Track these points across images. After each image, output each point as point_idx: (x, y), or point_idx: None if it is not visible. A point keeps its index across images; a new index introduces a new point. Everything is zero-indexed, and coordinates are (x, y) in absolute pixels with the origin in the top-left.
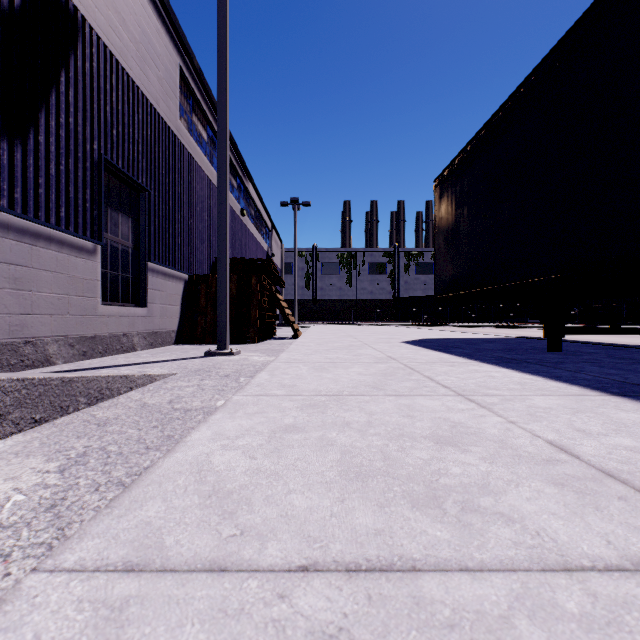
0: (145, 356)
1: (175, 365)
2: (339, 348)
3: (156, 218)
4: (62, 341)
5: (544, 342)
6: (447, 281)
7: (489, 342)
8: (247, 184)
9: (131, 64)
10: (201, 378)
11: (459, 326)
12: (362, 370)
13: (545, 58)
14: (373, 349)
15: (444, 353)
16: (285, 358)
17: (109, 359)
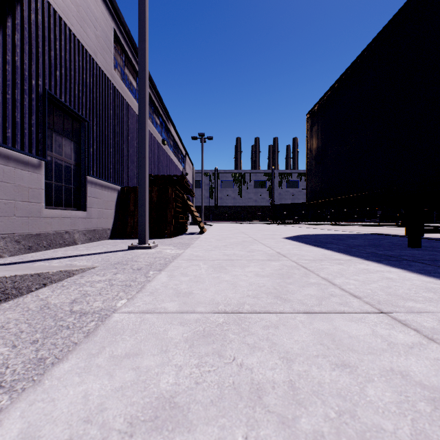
0: (81, 249)
1: (100, 258)
2: (235, 244)
3: (94, 142)
4: (8, 238)
5: (395, 238)
6: (317, 190)
7: (352, 238)
8: (167, 122)
9: (72, 21)
10: (115, 272)
11: (317, 224)
12: (258, 269)
13: (408, 1)
14: (263, 245)
15: (324, 249)
16: (188, 254)
17: (50, 252)
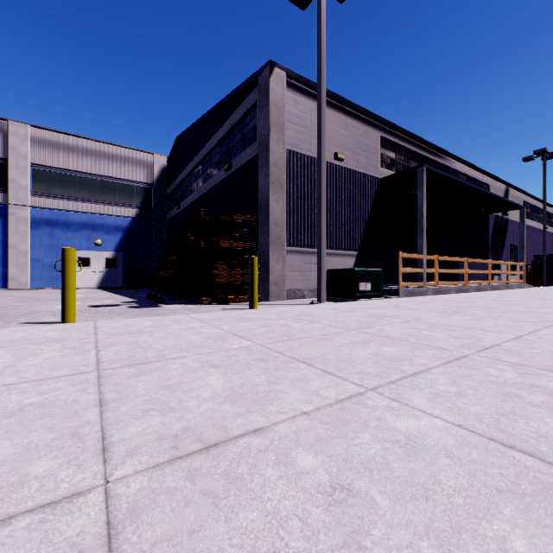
0: None
1: None
2: None
3: (517, 251)
4: None
5: None
6: None
7: None
8: (548, 210)
9: (513, 217)
10: None
11: None
12: None
13: None
14: None
15: None
16: None
17: None
